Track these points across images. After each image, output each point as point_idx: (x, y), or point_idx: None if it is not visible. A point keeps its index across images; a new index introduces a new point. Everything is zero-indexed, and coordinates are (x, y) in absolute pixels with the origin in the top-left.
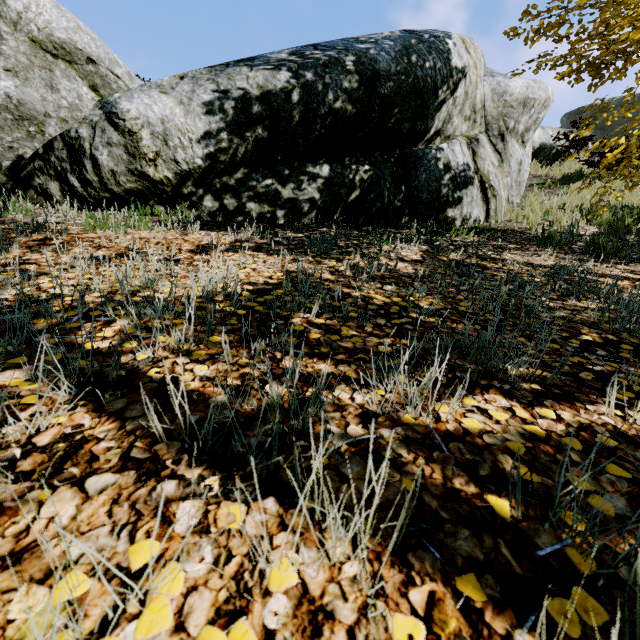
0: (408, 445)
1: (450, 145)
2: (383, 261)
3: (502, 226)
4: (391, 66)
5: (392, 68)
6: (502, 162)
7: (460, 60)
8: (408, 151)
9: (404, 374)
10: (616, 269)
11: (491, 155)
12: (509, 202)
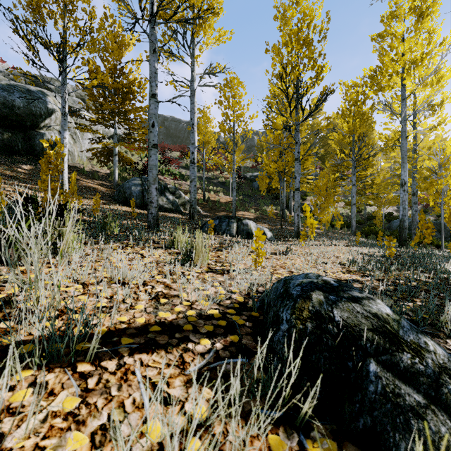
0: (10, 183)
1: (50, 133)
2: (14, 168)
3: (73, 165)
4: (21, 104)
5: (21, 105)
6: (76, 142)
7: (52, 107)
8: (30, 131)
9: (12, 181)
10: (91, 181)
11: (70, 139)
12: (80, 157)
